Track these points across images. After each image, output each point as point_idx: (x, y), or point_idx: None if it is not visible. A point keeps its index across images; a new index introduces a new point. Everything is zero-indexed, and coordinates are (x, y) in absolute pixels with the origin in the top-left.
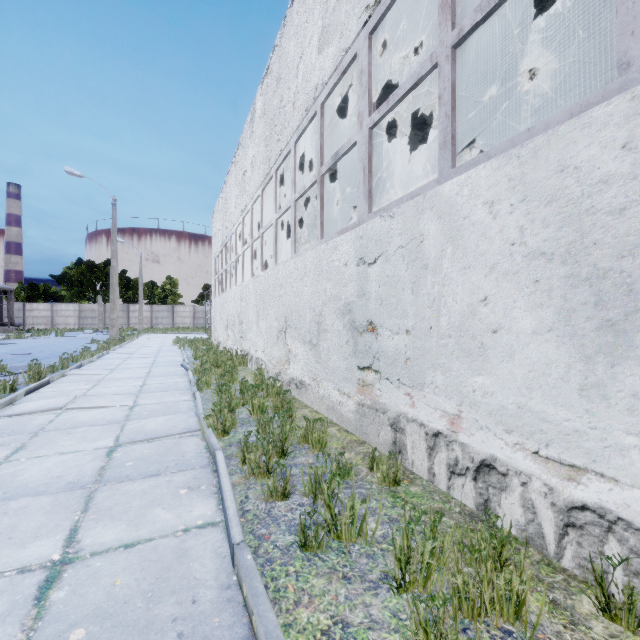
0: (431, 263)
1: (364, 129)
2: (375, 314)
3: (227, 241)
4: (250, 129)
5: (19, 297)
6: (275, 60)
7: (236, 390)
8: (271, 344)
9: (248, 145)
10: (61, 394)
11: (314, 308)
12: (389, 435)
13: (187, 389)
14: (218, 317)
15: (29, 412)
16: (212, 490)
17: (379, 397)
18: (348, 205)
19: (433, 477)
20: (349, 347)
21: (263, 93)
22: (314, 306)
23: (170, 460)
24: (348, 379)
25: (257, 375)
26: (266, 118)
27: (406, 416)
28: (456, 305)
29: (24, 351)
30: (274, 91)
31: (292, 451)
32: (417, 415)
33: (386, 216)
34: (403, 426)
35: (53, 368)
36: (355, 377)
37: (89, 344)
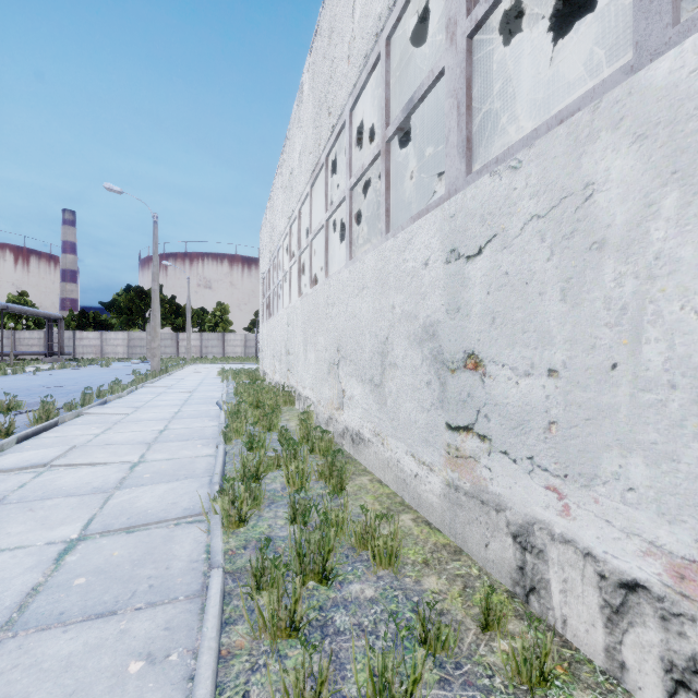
0: (615, 236)
1: (458, 41)
2: (480, 340)
3: (274, 257)
4: (297, 115)
5: (70, 325)
6: (325, 13)
7: (274, 441)
8: (321, 380)
9: (295, 136)
10: (61, 441)
11: (376, 333)
12: (509, 552)
13: (214, 438)
14: (265, 346)
15: (3, 470)
16: (187, 668)
17: (488, 481)
18: (417, 211)
19: (620, 670)
20: (431, 392)
21: (311, 63)
22: (376, 330)
23: (144, 576)
24: (430, 442)
25: (302, 421)
26: (315, 93)
27: (548, 528)
28: (694, 318)
29: (59, 383)
30: (324, 53)
31: (339, 575)
32: (576, 533)
33: (503, 169)
34: (541, 545)
35: (71, 405)
36: (442, 440)
37: (130, 375)
